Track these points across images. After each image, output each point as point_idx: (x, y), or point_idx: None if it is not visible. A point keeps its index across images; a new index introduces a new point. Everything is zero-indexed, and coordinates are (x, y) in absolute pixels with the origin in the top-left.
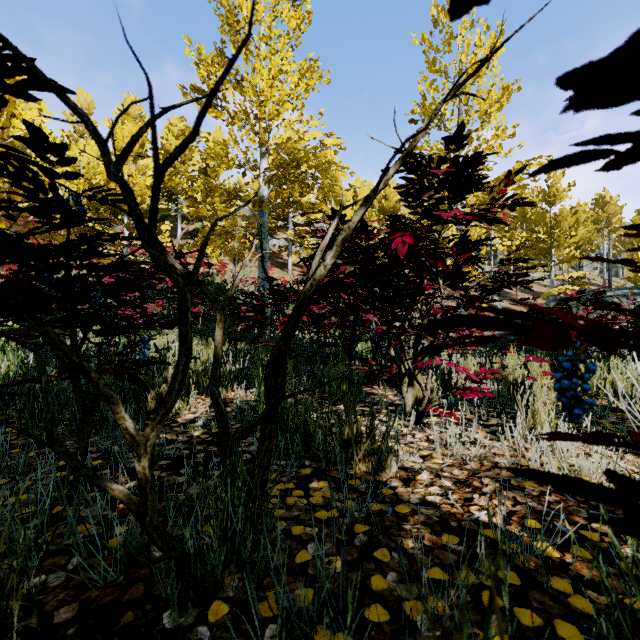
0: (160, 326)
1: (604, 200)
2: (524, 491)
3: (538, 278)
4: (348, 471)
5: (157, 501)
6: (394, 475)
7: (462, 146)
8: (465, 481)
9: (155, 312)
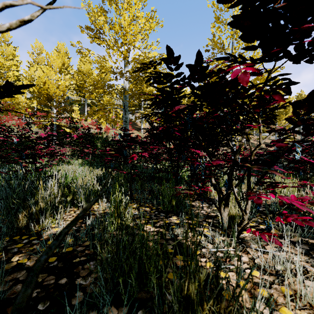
0: None
1: (301, 96)
2: None
3: None
4: None
5: None
6: None
7: None
8: None
9: (69, 152)
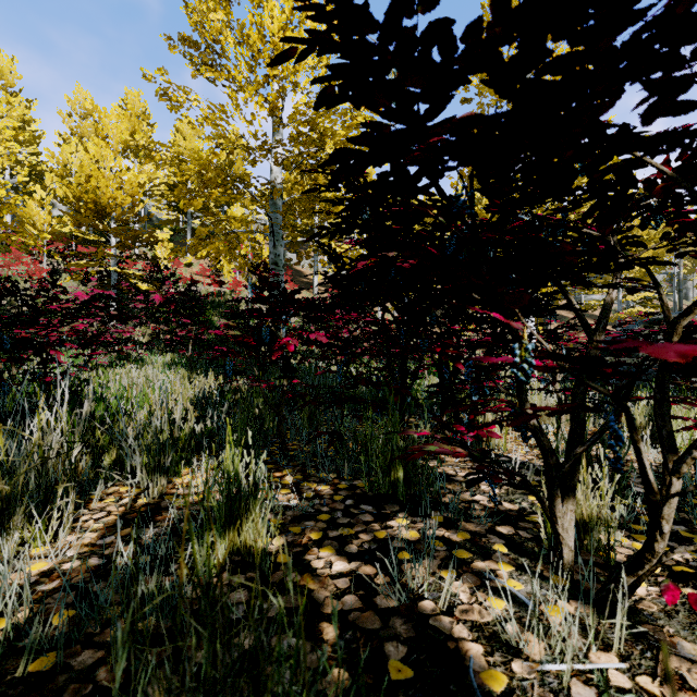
0: None
1: None
2: None
3: (602, 299)
4: None
5: None
6: None
7: None
8: None
9: (147, 337)
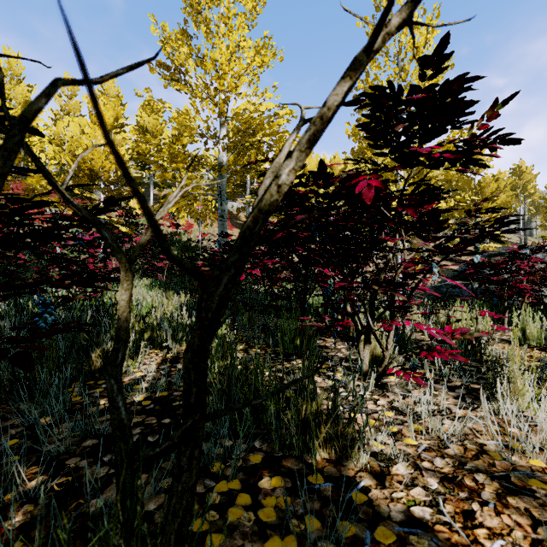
0: (64, 284)
1: (520, 169)
2: (536, 498)
3: None
4: (306, 458)
5: (42, 532)
6: (363, 467)
7: (440, 71)
8: (453, 477)
9: None
